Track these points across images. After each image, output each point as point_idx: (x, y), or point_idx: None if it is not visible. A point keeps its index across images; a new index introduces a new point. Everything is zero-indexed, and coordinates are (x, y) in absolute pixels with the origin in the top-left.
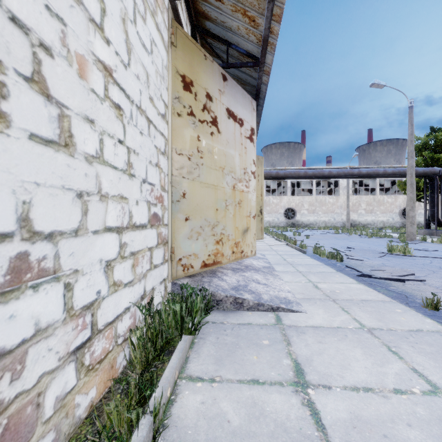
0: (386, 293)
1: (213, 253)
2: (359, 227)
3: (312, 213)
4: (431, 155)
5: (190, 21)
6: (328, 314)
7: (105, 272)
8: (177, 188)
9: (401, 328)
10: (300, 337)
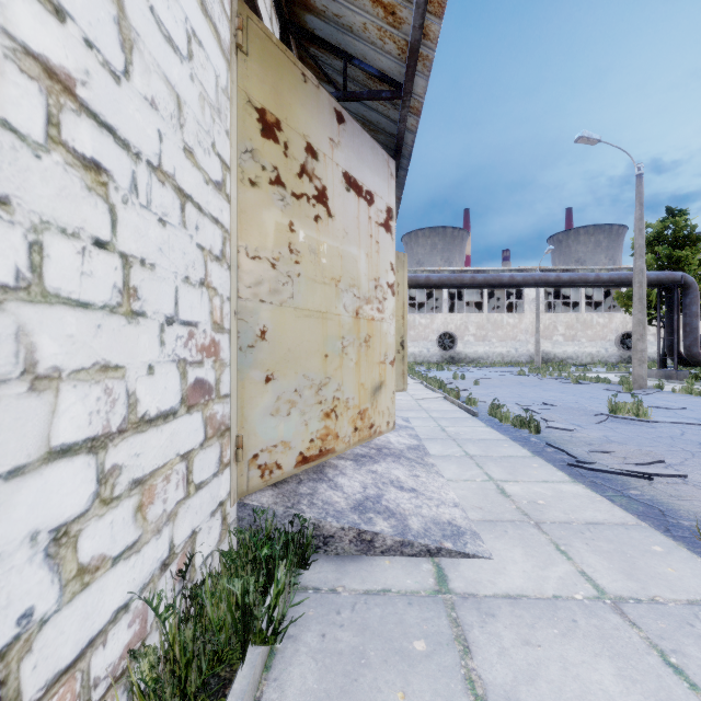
0: (626, 504)
1: (318, 436)
2: (555, 363)
3: (482, 340)
4: (669, 251)
5: (279, 14)
6: (532, 561)
7: (49, 557)
8: (248, 322)
9: (673, 596)
10: (486, 628)
